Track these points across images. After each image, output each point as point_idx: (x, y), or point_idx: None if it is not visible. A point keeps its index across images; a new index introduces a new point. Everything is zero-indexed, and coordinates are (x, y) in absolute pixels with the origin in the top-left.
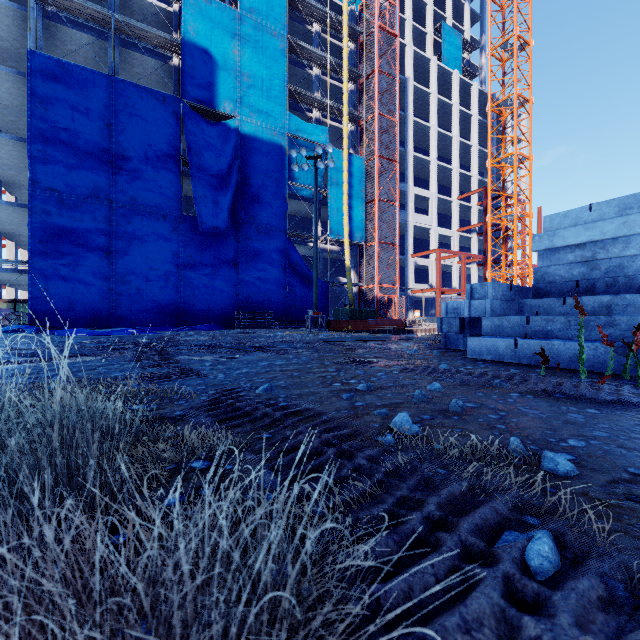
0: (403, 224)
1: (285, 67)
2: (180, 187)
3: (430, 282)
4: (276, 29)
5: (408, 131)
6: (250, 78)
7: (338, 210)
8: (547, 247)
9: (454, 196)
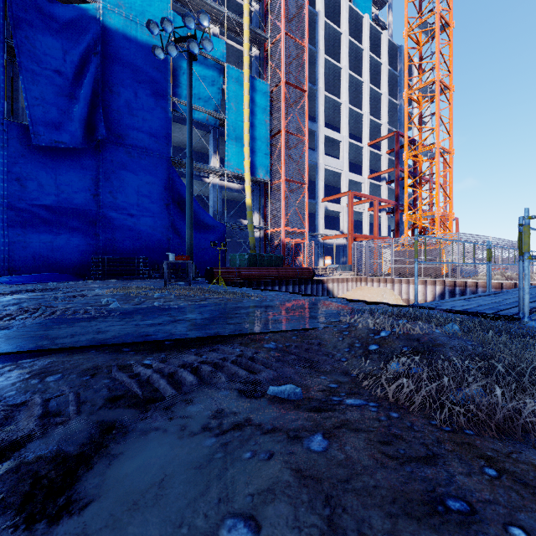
0: (313, 166)
1: None
2: (2, 81)
3: (341, 229)
4: None
5: (318, 68)
6: None
7: (238, 140)
8: None
9: (365, 142)
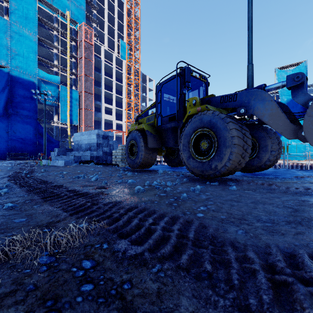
0: (100, 118)
1: (36, 49)
2: None
3: None
4: (31, 32)
5: (102, 81)
6: (16, 51)
7: (65, 111)
8: (74, 140)
9: (123, 108)
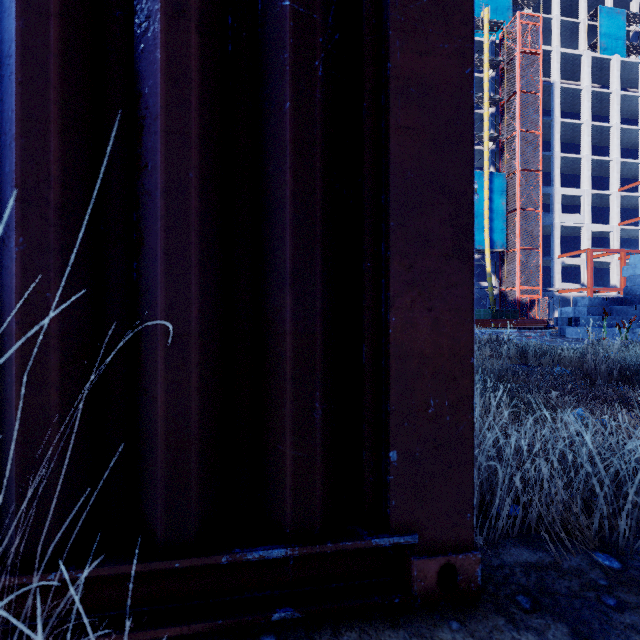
0: (548, 226)
1: None
2: None
3: (581, 281)
4: None
5: (554, 135)
6: None
7: (479, 224)
8: (631, 274)
9: (613, 189)
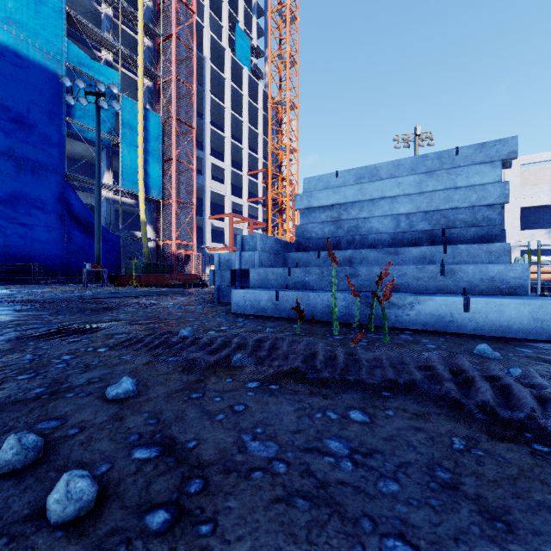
0: (201, 188)
1: None
2: None
3: (225, 242)
4: None
5: (206, 105)
6: None
7: (132, 162)
8: (306, 206)
9: (245, 171)
